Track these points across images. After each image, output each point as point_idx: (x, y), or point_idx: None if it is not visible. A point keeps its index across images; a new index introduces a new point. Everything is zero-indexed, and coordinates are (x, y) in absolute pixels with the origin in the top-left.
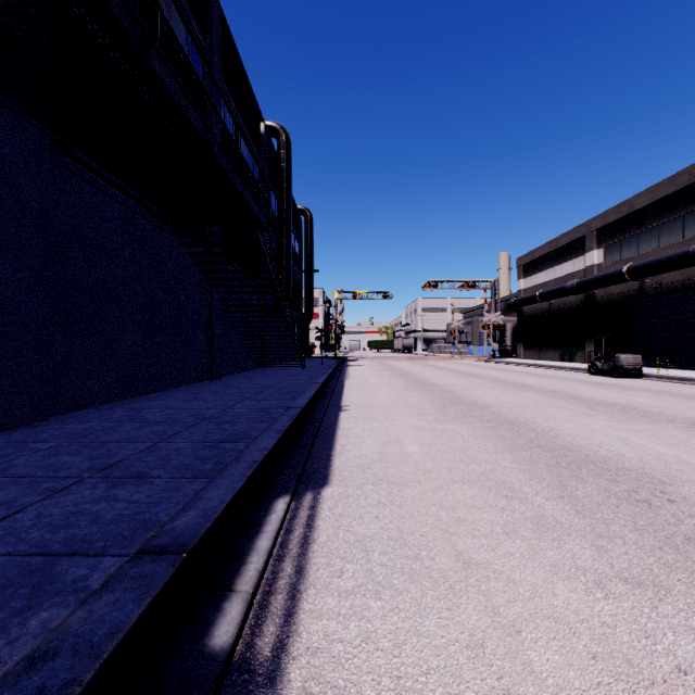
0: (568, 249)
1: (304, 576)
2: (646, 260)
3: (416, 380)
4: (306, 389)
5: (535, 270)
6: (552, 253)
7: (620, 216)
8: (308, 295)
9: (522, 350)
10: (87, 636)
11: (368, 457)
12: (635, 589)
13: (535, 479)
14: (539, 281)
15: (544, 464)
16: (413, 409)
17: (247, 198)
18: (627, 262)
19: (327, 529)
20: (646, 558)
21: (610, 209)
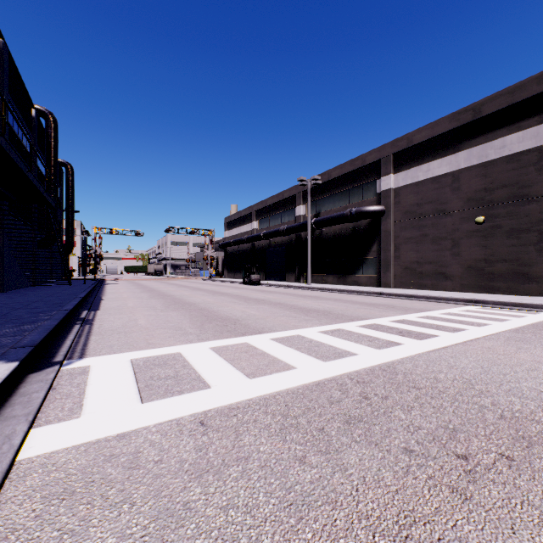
0: (246, 218)
1: (96, 316)
2: (269, 230)
3: (150, 289)
4: (81, 293)
5: (233, 227)
6: (239, 219)
7: (263, 207)
8: (70, 231)
9: (227, 273)
10: (62, 312)
11: (114, 307)
12: (162, 312)
13: (163, 306)
14: (234, 233)
15: (170, 304)
16: (138, 298)
17: (48, 199)
18: (266, 229)
19: (100, 313)
20: (170, 310)
21: (260, 202)
